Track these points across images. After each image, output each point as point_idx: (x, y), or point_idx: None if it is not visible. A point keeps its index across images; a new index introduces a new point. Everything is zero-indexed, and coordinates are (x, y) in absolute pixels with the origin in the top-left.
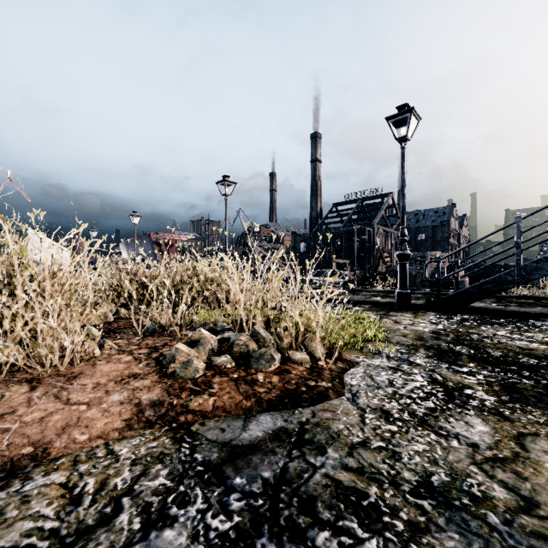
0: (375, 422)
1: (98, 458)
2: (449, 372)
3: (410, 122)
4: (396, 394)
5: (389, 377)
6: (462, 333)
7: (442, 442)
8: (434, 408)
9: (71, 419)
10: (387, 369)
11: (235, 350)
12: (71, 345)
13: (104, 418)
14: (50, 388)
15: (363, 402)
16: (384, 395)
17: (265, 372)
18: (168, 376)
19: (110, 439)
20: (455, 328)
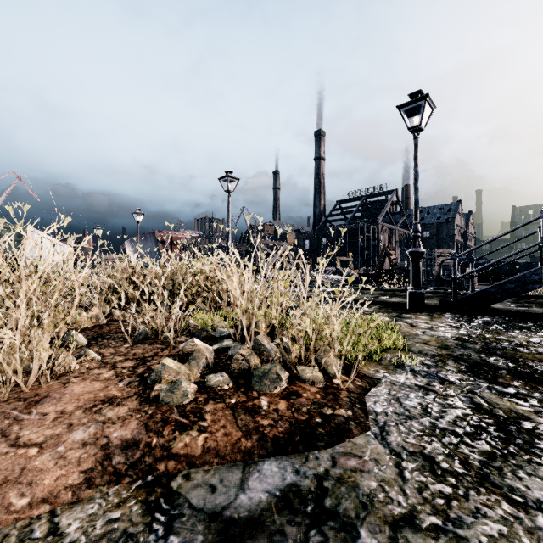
0: (418, 477)
1: (32, 542)
2: (494, 395)
3: (424, 110)
4: (436, 428)
5: (420, 401)
6: (491, 340)
7: (522, 517)
8: (491, 452)
9: (12, 472)
10: (416, 389)
11: (233, 366)
12: (39, 360)
13: (56, 469)
14: (1, 419)
15: (396, 440)
16: (421, 429)
17: (269, 395)
18: (150, 401)
19: (59, 504)
20: (481, 333)
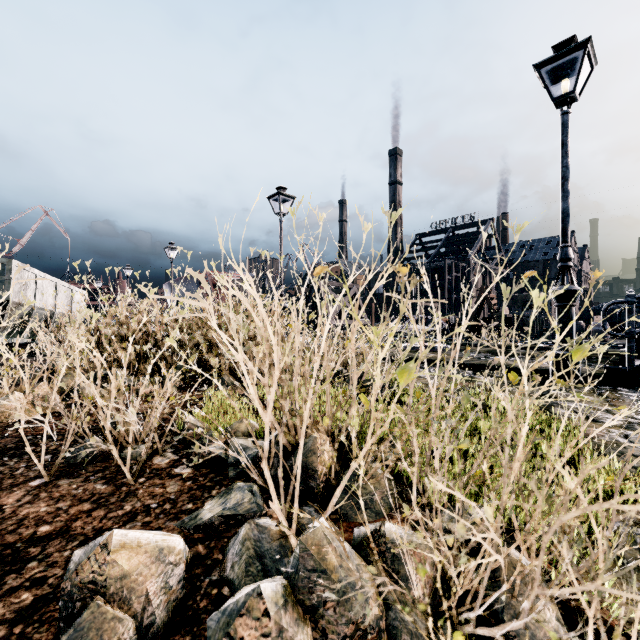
0: None
1: None
2: None
3: (582, 66)
4: None
5: None
6: None
7: None
8: None
9: None
10: None
11: None
12: None
13: None
14: None
15: None
16: None
17: None
18: None
19: None
20: None
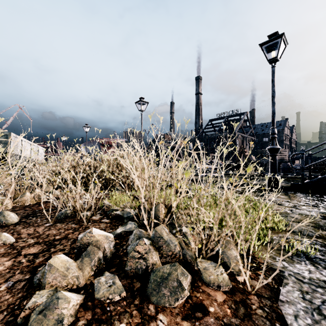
0: None
1: None
2: None
3: (280, 46)
4: None
5: None
6: None
7: None
8: None
9: None
10: None
11: (129, 265)
12: None
13: None
14: None
15: None
16: None
17: (168, 311)
18: None
19: None
20: None
